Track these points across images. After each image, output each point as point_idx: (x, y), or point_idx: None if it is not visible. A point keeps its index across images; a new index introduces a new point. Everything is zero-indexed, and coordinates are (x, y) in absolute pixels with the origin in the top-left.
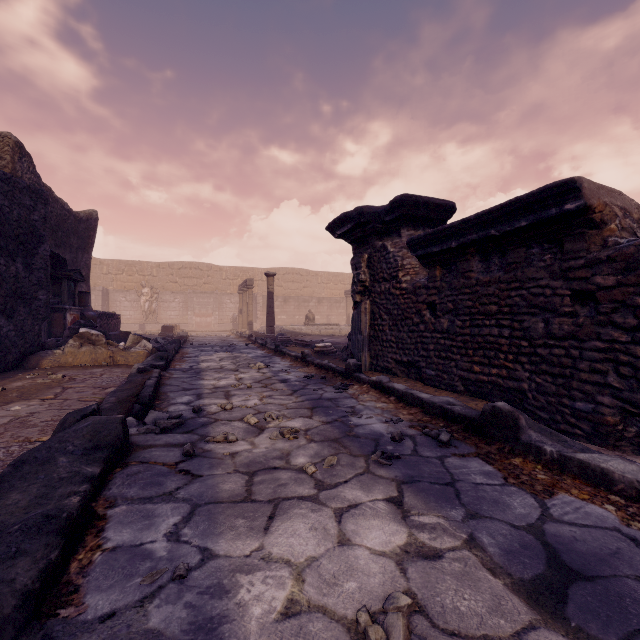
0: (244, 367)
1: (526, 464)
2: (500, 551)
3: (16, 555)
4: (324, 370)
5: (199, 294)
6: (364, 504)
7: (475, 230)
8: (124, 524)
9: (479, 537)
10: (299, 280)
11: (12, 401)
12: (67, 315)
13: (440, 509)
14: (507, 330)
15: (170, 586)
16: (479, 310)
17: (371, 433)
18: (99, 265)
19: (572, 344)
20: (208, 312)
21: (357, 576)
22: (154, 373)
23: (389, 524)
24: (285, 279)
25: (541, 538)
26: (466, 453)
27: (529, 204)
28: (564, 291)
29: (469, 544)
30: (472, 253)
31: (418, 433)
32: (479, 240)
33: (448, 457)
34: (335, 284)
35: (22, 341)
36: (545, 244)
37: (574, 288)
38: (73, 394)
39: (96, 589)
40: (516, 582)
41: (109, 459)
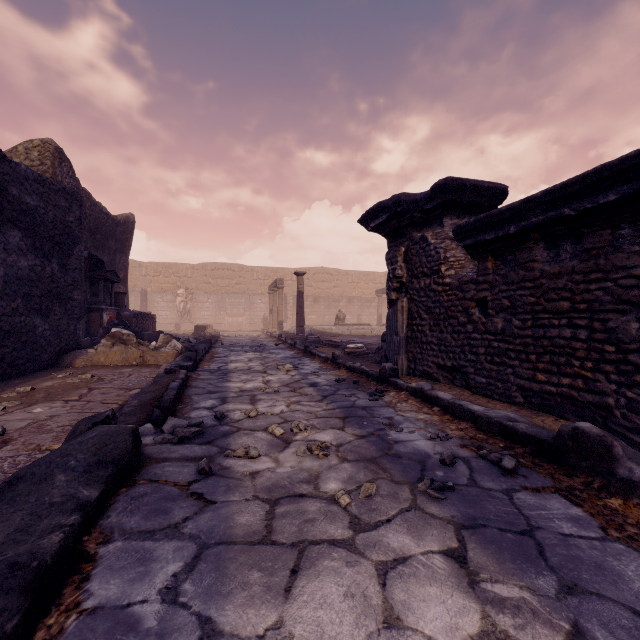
0: (272, 369)
1: (629, 508)
2: None
3: None
4: (356, 373)
5: (231, 294)
6: (415, 558)
7: (542, 210)
8: (114, 570)
9: (588, 629)
10: (329, 280)
11: (37, 402)
12: (104, 315)
13: (521, 574)
14: (584, 331)
15: None
16: (544, 307)
17: (414, 452)
18: (138, 267)
19: None
20: (240, 312)
21: None
22: (181, 374)
23: (452, 594)
24: (315, 279)
25: None
26: (540, 487)
27: (622, 171)
28: None
29: None
30: (535, 239)
31: (473, 455)
32: (546, 223)
33: (517, 491)
34: (366, 283)
35: (57, 340)
36: None
37: None
38: (97, 395)
39: None
40: None
41: (113, 478)
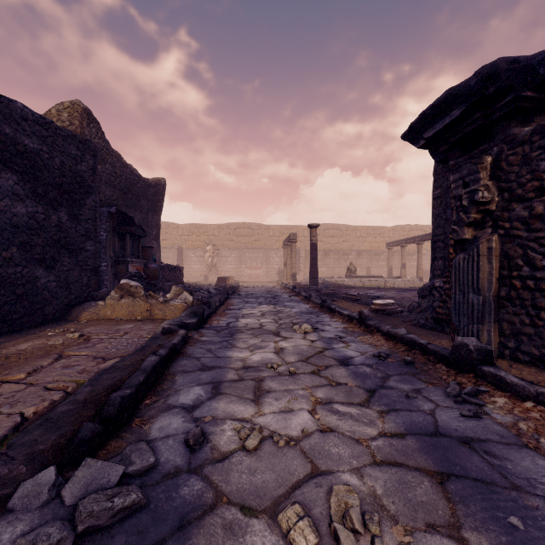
0: (286, 328)
1: None
2: None
3: None
4: (402, 344)
5: (250, 250)
6: None
7: None
8: None
9: None
10: (338, 235)
11: None
12: (129, 267)
13: None
14: None
15: None
16: None
17: None
18: (176, 229)
19: None
20: (257, 265)
21: None
22: (177, 336)
23: None
24: (325, 234)
25: None
26: None
27: None
28: None
29: None
30: None
31: None
32: None
33: None
34: (374, 237)
35: (66, 292)
36: None
37: None
38: (54, 371)
39: None
40: None
41: None
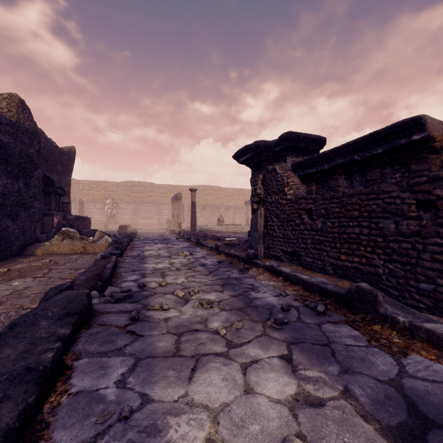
0: (175, 255)
1: (384, 330)
2: (369, 401)
3: (3, 399)
4: (231, 257)
5: (144, 204)
6: (263, 360)
7: (342, 156)
8: (85, 373)
9: (352, 389)
10: (213, 194)
11: (14, 278)
12: (54, 218)
13: (320, 365)
14: (366, 229)
15: (117, 425)
16: (345, 215)
17: (266, 304)
18: (77, 184)
19: (417, 240)
20: (150, 216)
21: (259, 420)
22: (112, 259)
23: (282, 377)
24: (203, 193)
25: (401, 391)
26: (337, 321)
27: (384, 136)
28: (411, 200)
29: (345, 394)
30: (339, 173)
31: (301, 305)
32: (345, 163)
33: (324, 324)
34: (238, 196)
35: (23, 236)
36: (396, 166)
37: (419, 198)
38: (56, 274)
39: (62, 426)
40: (384, 427)
41: (77, 323)
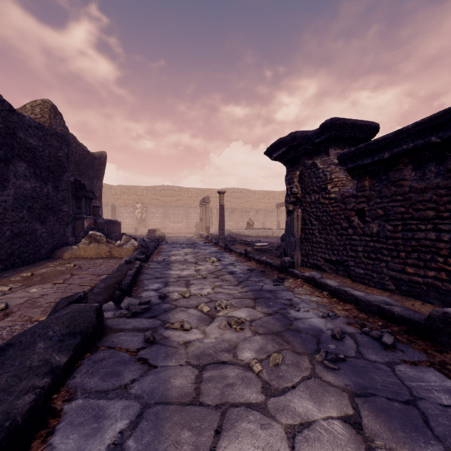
0: (201, 260)
1: None
2: None
3: None
4: (263, 265)
5: (173, 207)
6: (317, 423)
7: (412, 139)
8: (74, 426)
9: None
10: (242, 197)
11: (33, 284)
12: (84, 222)
13: (411, 443)
14: (447, 234)
15: None
16: (413, 215)
17: (310, 328)
18: (110, 189)
19: None
20: (179, 220)
21: None
22: (136, 264)
23: None
24: (232, 196)
25: None
26: (416, 360)
27: None
28: None
29: None
30: (405, 163)
31: (357, 331)
32: (415, 149)
33: (398, 364)
34: (268, 199)
35: (51, 240)
36: None
37: None
38: (77, 280)
39: None
40: None
41: (79, 346)
